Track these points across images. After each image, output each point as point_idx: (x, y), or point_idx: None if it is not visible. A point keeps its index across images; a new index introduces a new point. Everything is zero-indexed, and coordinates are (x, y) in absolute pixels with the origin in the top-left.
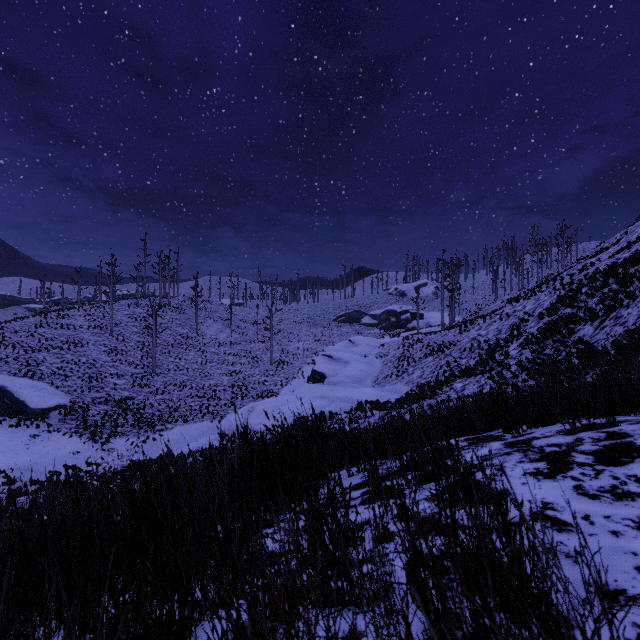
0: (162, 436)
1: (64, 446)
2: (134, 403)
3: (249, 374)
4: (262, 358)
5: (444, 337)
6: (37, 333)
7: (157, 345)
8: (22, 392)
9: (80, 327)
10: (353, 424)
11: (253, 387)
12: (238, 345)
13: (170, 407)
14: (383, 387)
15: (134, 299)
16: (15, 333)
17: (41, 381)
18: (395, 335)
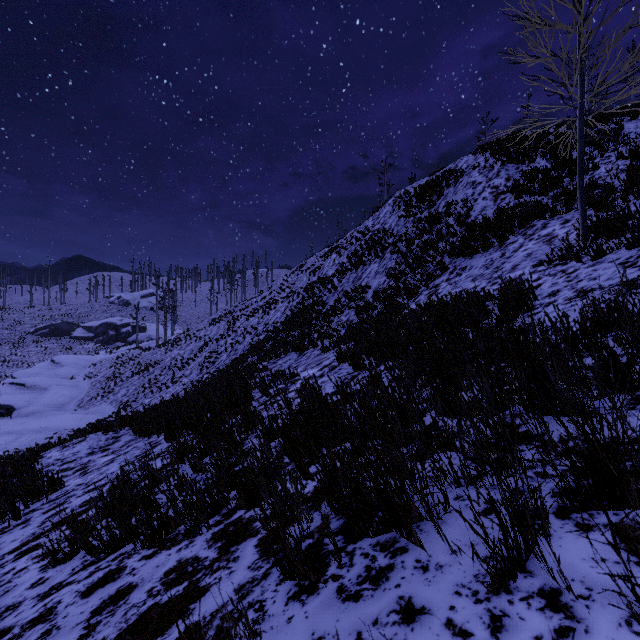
0: None
1: None
2: None
3: None
4: None
5: (154, 355)
6: None
7: None
8: None
9: None
10: None
11: None
12: None
13: None
14: (87, 409)
15: None
16: None
17: None
18: (113, 350)
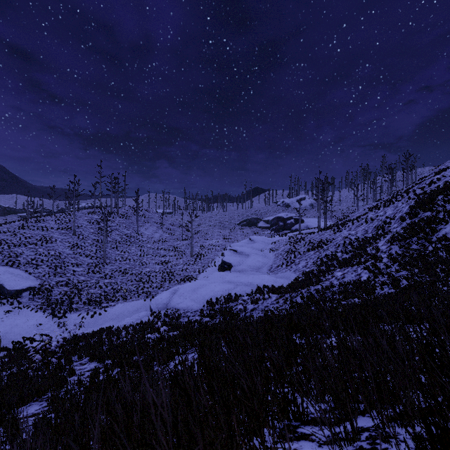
0: (106, 311)
1: (30, 319)
2: (88, 285)
3: (175, 263)
4: (185, 252)
5: (321, 236)
6: (19, 233)
7: (108, 242)
8: (1, 277)
9: (51, 229)
10: (254, 304)
11: (178, 273)
12: (168, 242)
13: (114, 289)
14: (276, 274)
15: (92, 209)
16: (3, 233)
17: (18, 269)
18: (283, 235)
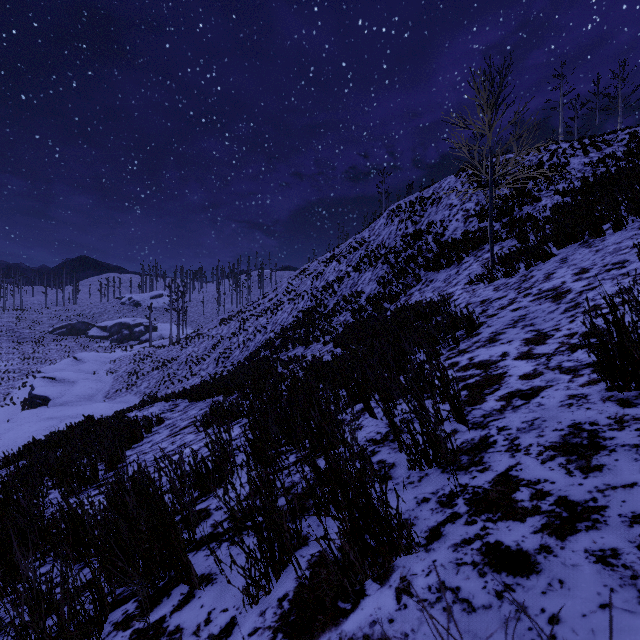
0: None
1: None
2: None
3: None
4: None
5: (170, 352)
6: None
7: None
8: None
9: None
10: None
11: None
12: None
13: None
14: (114, 400)
15: None
16: None
17: None
18: (128, 348)
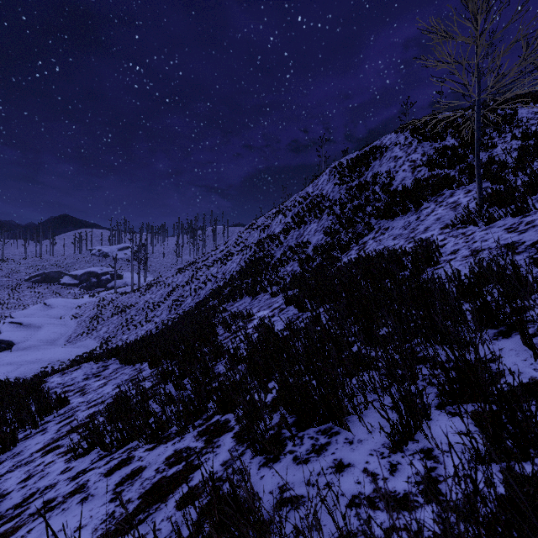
0: None
1: None
2: None
3: None
4: None
5: (130, 299)
6: None
7: None
8: None
9: None
10: None
11: None
12: None
13: None
14: (75, 344)
15: None
16: None
17: None
18: (95, 295)
